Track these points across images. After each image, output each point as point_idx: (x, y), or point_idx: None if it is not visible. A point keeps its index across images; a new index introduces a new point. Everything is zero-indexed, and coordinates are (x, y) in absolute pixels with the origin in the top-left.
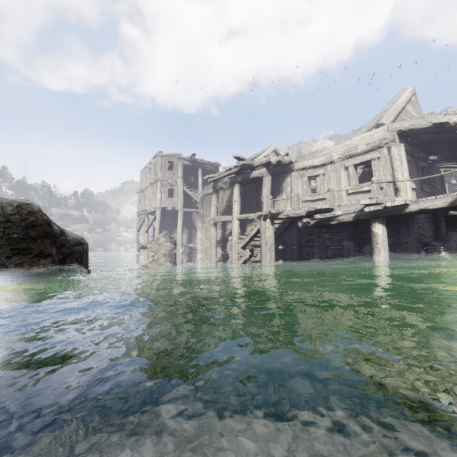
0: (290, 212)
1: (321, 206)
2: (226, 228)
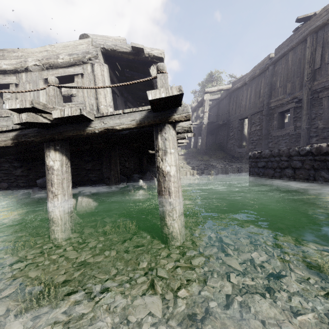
0: None
1: None
2: None
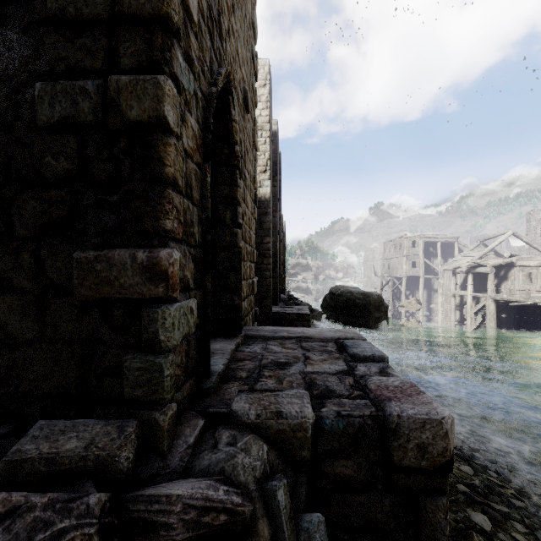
0: (504, 297)
1: (519, 298)
2: (463, 297)
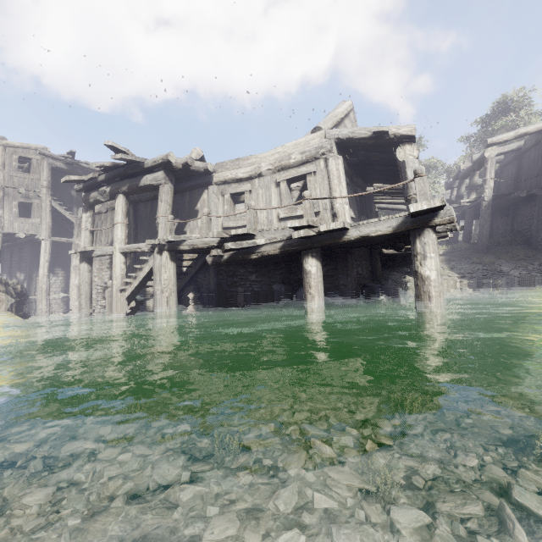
0: (197, 240)
1: (237, 231)
2: None
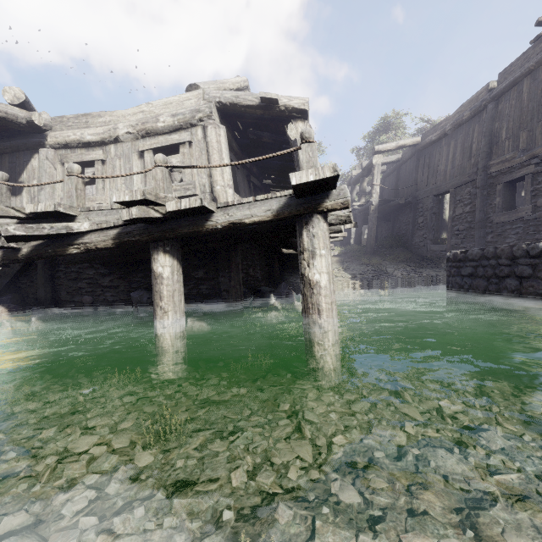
0: None
1: (35, 206)
2: None
